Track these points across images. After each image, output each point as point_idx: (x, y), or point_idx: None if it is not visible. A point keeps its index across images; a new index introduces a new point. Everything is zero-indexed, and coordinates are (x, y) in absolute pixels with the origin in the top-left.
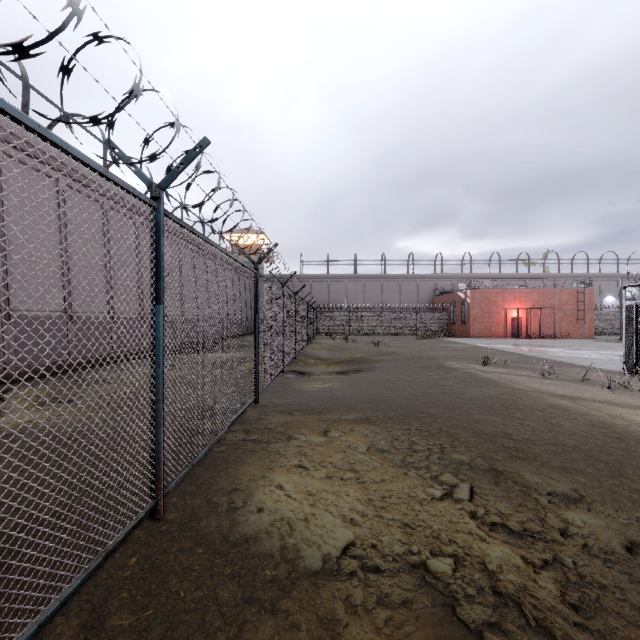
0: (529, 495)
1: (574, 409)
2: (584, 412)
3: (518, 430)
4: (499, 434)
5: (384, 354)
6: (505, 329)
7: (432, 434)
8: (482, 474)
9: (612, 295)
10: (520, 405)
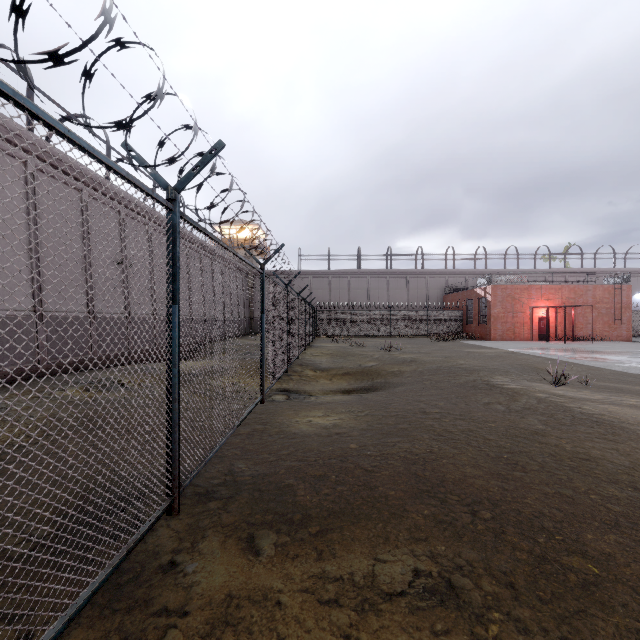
0: None
1: None
2: None
3: None
4: None
5: (401, 363)
6: (531, 330)
7: None
8: None
9: None
10: None
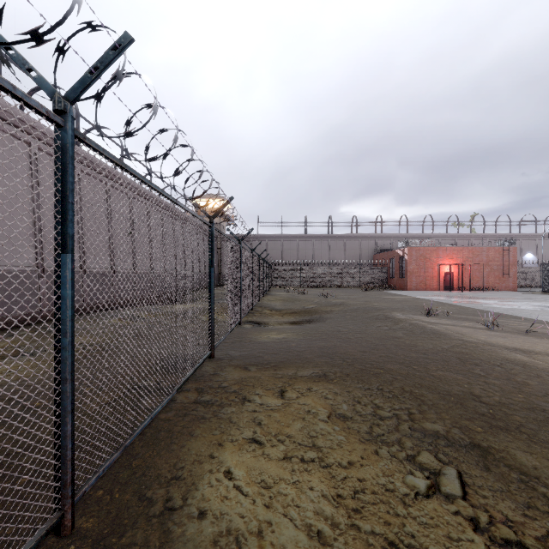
0: (534, 489)
1: (533, 364)
2: (545, 368)
3: (485, 390)
4: (467, 396)
5: (333, 305)
6: (439, 282)
7: (395, 396)
8: (466, 453)
9: (531, 252)
10: (476, 359)
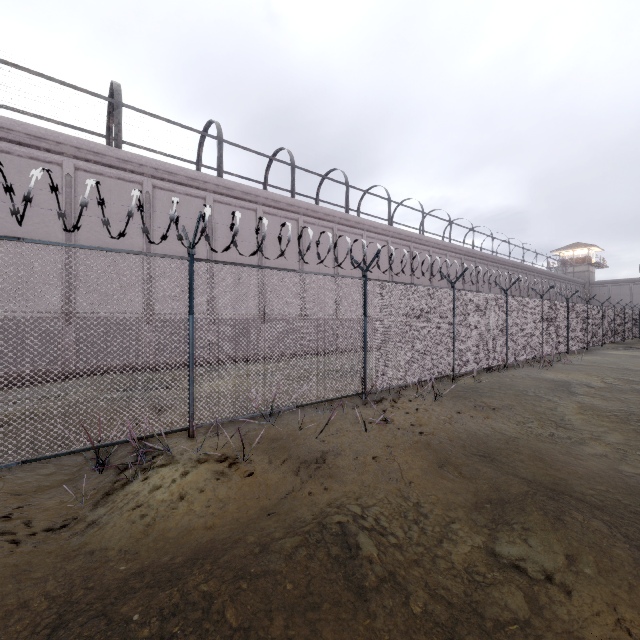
0: None
1: None
2: None
3: None
4: None
5: None
6: None
7: None
8: None
9: None
10: None
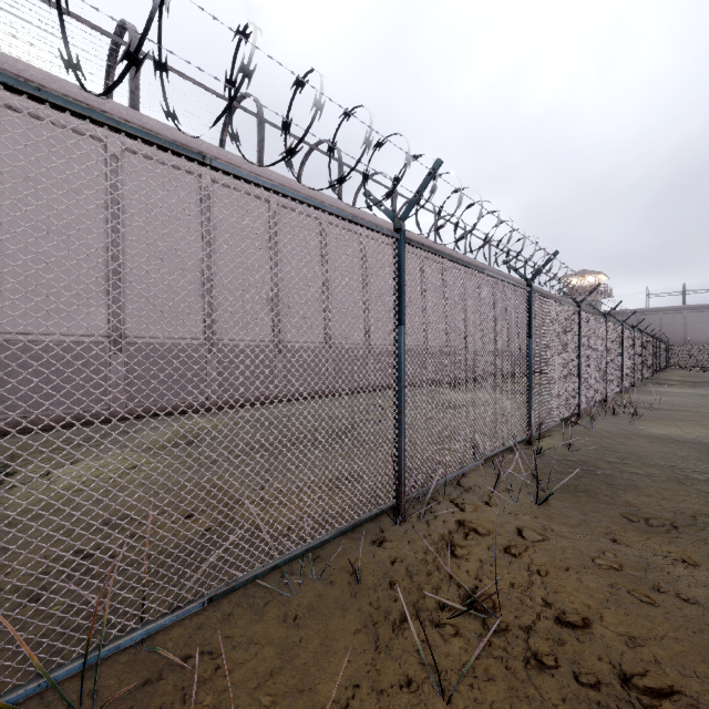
0: None
1: None
2: None
3: None
4: None
5: None
6: None
7: None
8: None
9: None
10: None
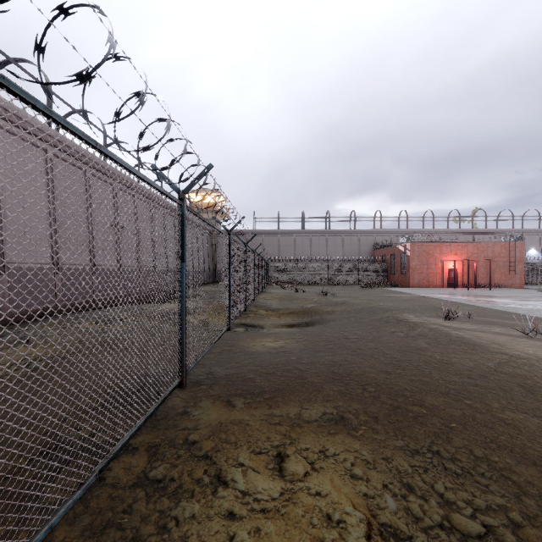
0: None
1: None
2: None
3: None
4: None
5: (334, 305)
6: (442, 279)
7: (467, 471)
8: None
9: (534, 248)
10: None
